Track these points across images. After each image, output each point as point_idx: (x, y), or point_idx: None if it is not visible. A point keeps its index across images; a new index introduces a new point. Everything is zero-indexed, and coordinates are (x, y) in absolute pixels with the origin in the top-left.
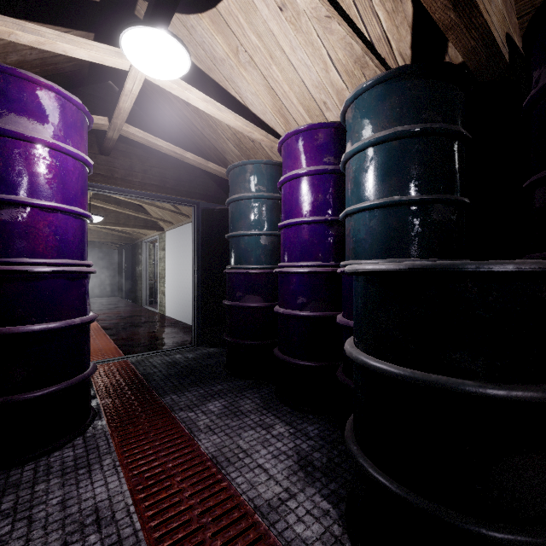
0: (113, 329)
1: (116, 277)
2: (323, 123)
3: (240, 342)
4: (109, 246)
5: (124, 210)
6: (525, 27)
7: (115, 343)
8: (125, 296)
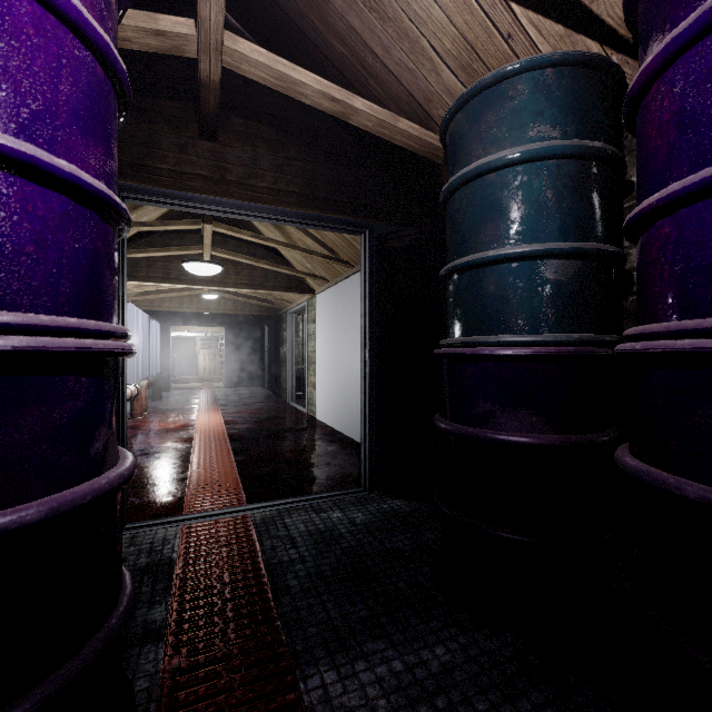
0: (242, 441)
1: (258, 362)
2: None
3: (486, 531)
4: (250, 321)
5: (258, 262)
6: None
7: (238, 470)
8: (268, 386)
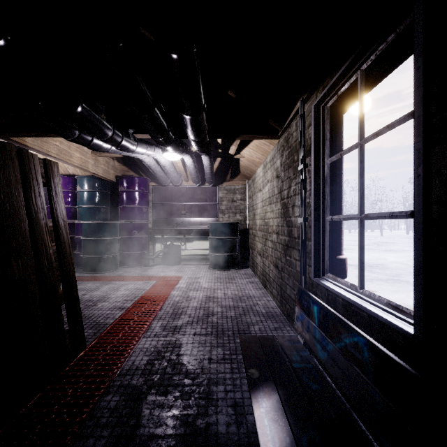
0: None
1: None
2: (69, 177)
3: None
4: None
5: None
6: (121, 172)
7: None
8: None
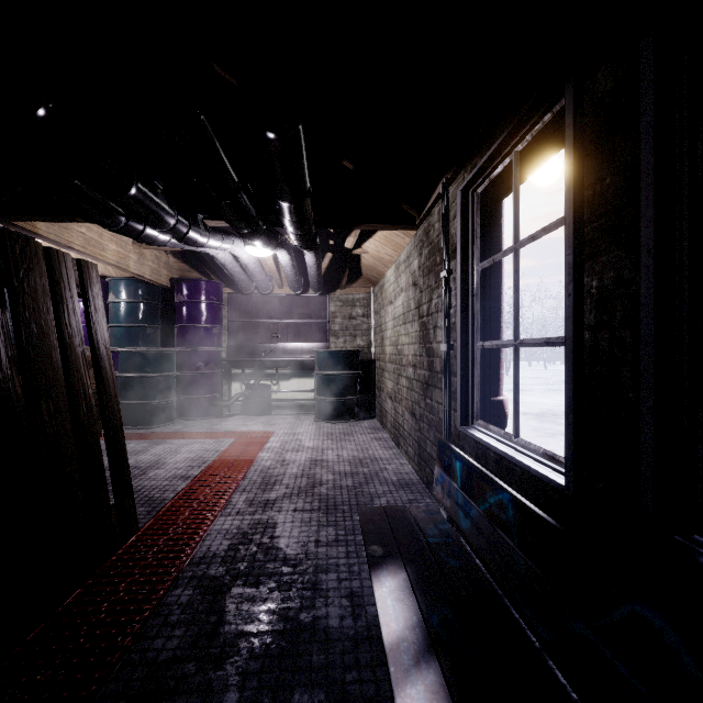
0: None
1: None
2: None
3: None
4: None
5: None
6: (179, 272)
7: None
8: None
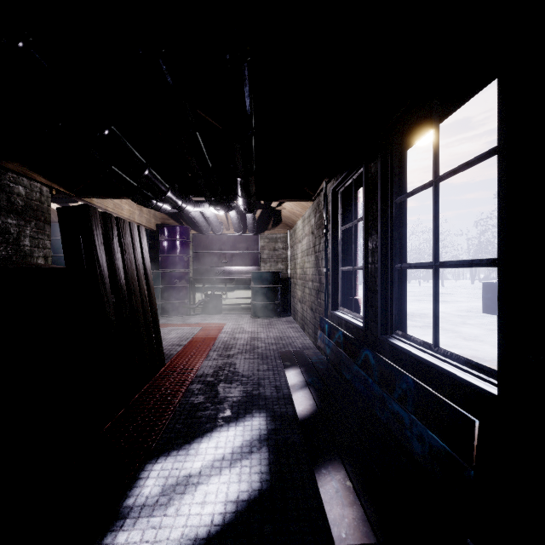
0: None
1: None
2: None
3: None
4: None
5: None
6: (161, 220)
7: None
8: None
